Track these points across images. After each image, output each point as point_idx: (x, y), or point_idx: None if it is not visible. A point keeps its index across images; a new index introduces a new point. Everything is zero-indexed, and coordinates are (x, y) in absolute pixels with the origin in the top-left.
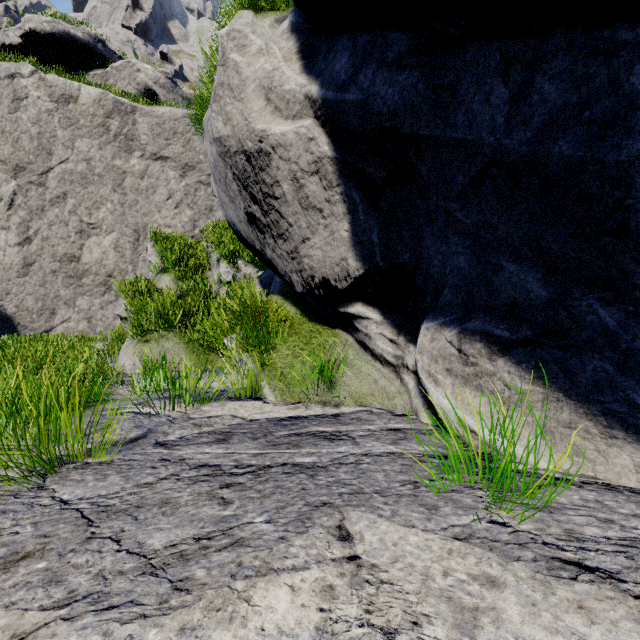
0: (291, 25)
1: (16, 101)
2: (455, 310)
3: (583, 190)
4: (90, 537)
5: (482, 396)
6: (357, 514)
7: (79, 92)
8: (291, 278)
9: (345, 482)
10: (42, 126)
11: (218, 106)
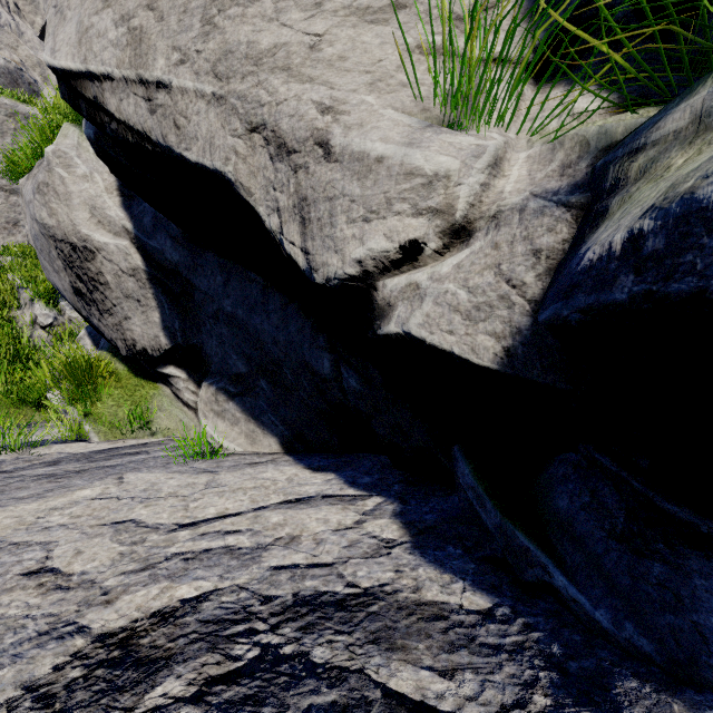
0: None
1: None
2: (217, 376)
3: (249, 331)
4: None
5: (225, 422)
6: (131, 474)
7: None
8: (117, 344)
9: (132, 467)
10: None
11: (42, 199)
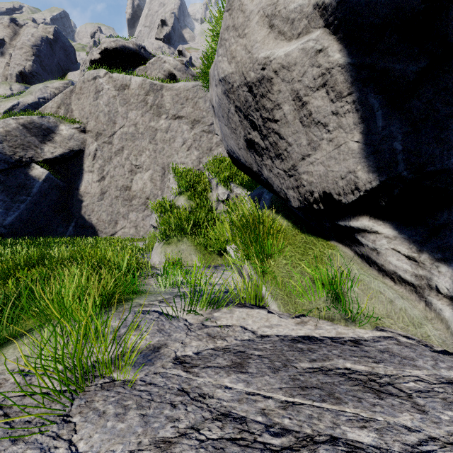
0: None
1: (97, 93)
2: None
3: None
4: None
5: None
6: None
7: (130, 81)
8: (287, 194)
9: None
10: (110, 106)
11: (224, 49)
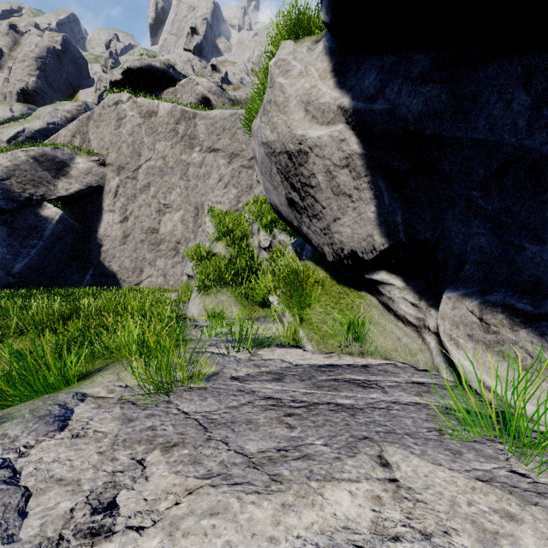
0: (325, 49)
1: (119, 120)
2: (476, 283)
3: None
4: (208, 438)
5: (503, 361)
6: (392, 449)
7: (158, 108)
8: (323, 249)
9: (380, 423)
10: (135, 136)
11: (266, 118)
